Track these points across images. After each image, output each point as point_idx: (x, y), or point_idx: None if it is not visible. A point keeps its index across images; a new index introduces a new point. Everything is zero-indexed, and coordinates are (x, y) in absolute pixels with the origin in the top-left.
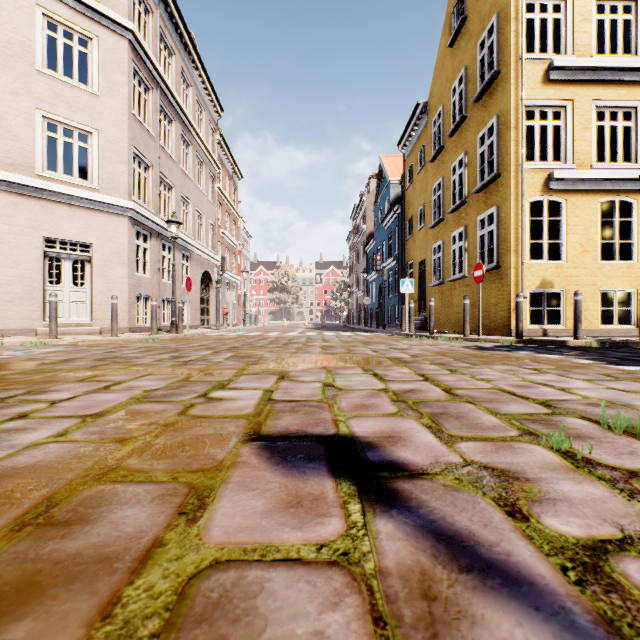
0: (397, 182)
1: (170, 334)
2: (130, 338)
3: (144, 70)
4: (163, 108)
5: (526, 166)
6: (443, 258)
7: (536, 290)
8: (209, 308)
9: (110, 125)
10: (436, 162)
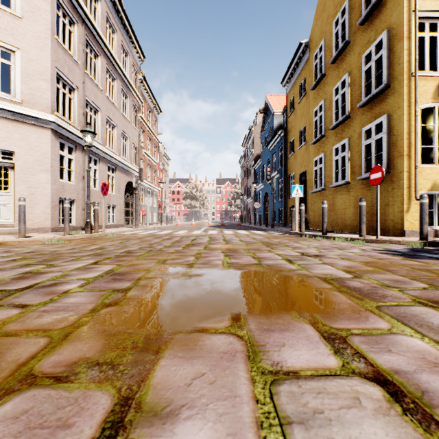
0: (279, 113)
1: (84, 234)
2: (38, 239)
3: (68, 4)
4: (89, 43)
5: (418, 74)
6: (324, 168)
7: (427, 193)
8: (133, 211)
9: (32, 46)
10: (317, 89)
